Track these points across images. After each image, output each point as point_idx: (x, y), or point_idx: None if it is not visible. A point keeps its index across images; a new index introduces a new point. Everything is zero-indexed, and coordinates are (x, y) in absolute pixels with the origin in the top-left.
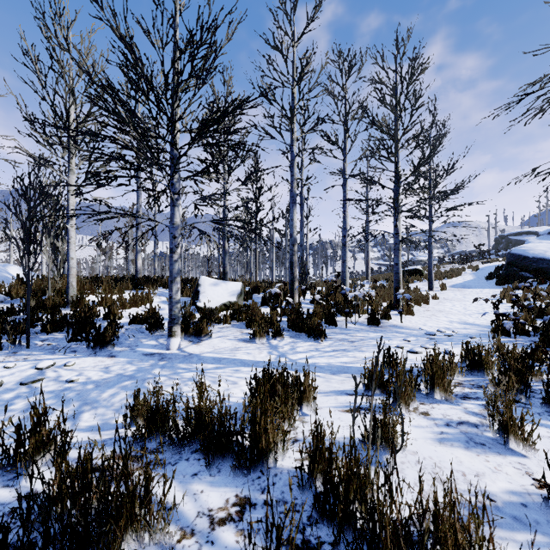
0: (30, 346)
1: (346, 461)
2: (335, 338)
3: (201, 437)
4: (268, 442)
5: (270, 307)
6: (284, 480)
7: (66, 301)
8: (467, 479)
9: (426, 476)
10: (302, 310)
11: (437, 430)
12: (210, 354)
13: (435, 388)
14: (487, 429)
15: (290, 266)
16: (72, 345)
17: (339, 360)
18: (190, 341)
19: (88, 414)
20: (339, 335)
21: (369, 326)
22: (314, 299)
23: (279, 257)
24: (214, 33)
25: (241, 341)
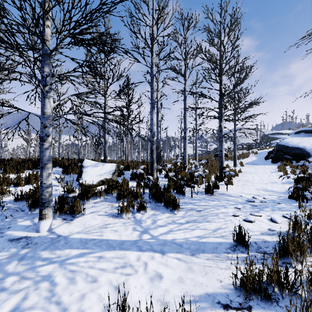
0: None
1: None
2: (186, 208)
3: None
4: None
5: (136, 182)
6: None
7: None
8: None
9: None
10: (159, 183)
11: None
12: (79, 235)
13: None
14: None
15: (151, 152)
16: None
17: (194, 234)
18: (63, 219)
19: None
20: (188, 205)
21: (207, 194)
22: (168, 176)
23: (143, 145)
24: None
25: (110, 216)
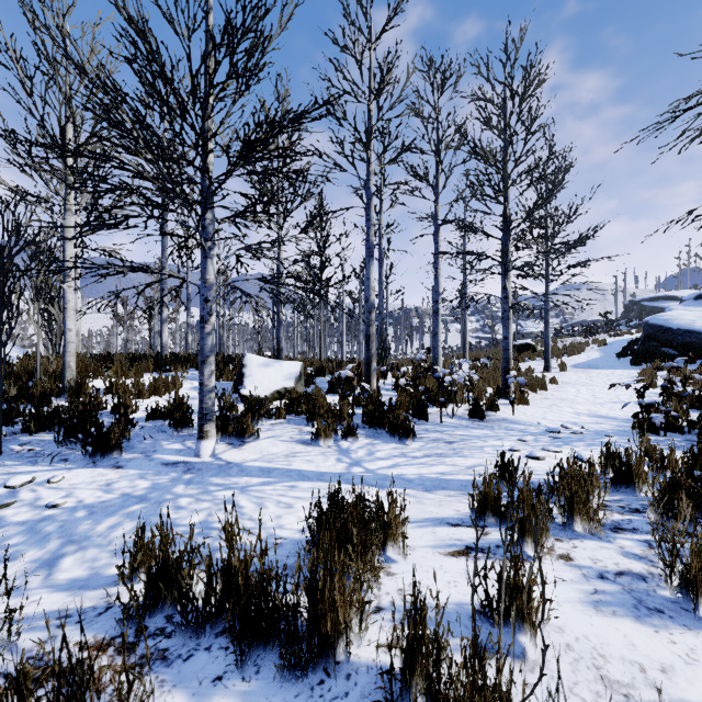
0: (3, 453)
1: (466, 670)
2: (427, 437)
3: (228, 619)
4: (336, 621)
5: (339, 395)
6: (362, 687)
7: (62, 387)
8: (648, 678)
9: (585, 674)
10: (382, 399)
11: (588, 586)
12: (257, 463)
13: (574, 515)
14: (661, 583)
15: (366, 341)
16: (63, 450)
17: (434, 470)
18: (229, 444)
19: (71, 559)
20: (431, 434)
21: (472, 420)
22: (398, 384)
23: (351, 328)
24: (261, 18)
25: (299, 443)
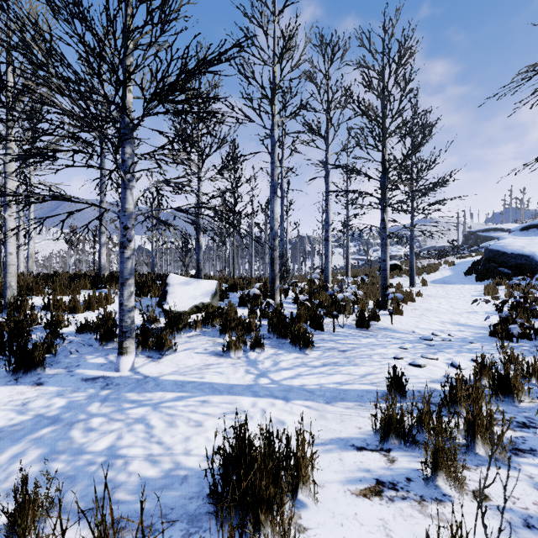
0: None
1: None
2: (323, 346)
3: None
4: None
5: (248, 308)
6: None
7: (3, 304)
8: None
9: None
10: (284, 311)
11: None
12: (172, 376)
13: (476, 437)
14: None
15: (271, 263)
16: None
17: (332, 379)
18: (148, 357)
19: None
20: (327, 343)
21: (359, 329)
22: (298, 299)
23: (258, 251)
24: None
25: (212, 355)
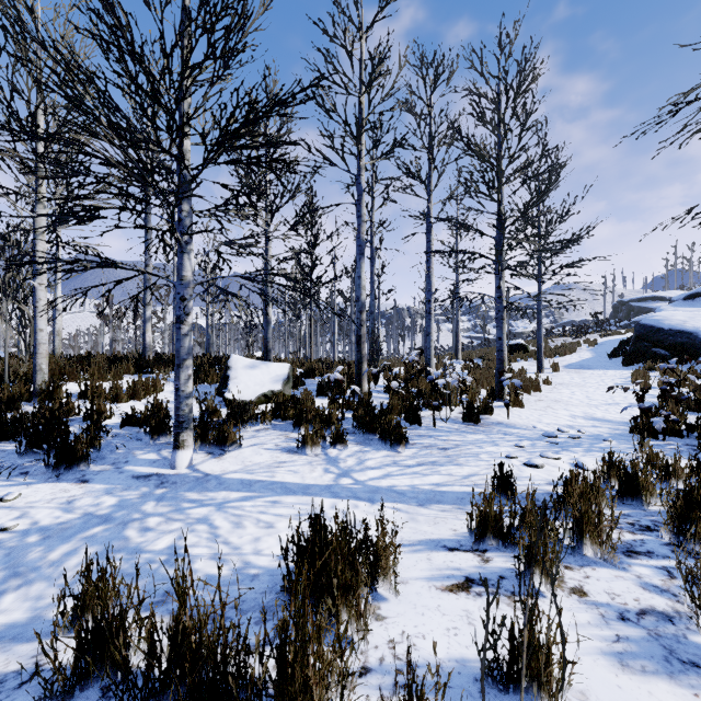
0: None
1: None
2: (420, 443)
3: None
4: None
5: (328, 398)
6: None
7: (32, 391)
8: None
9: None
10: (373, 402)
11: (609, 631)
12: (237, 474)
13: (584, 537)
14: (690, 625)
15: (357, 341)
16: (24, 462)
17: (428, 480)
18: (208, 453)
19: (12, 597)
20: (425, 439)
21: (466, 424)
22: (390, 387)
23: (343, 328)
24: None
25: (284, 452)
